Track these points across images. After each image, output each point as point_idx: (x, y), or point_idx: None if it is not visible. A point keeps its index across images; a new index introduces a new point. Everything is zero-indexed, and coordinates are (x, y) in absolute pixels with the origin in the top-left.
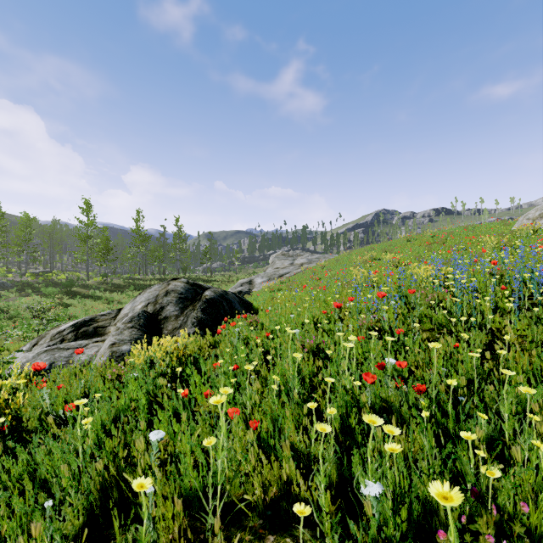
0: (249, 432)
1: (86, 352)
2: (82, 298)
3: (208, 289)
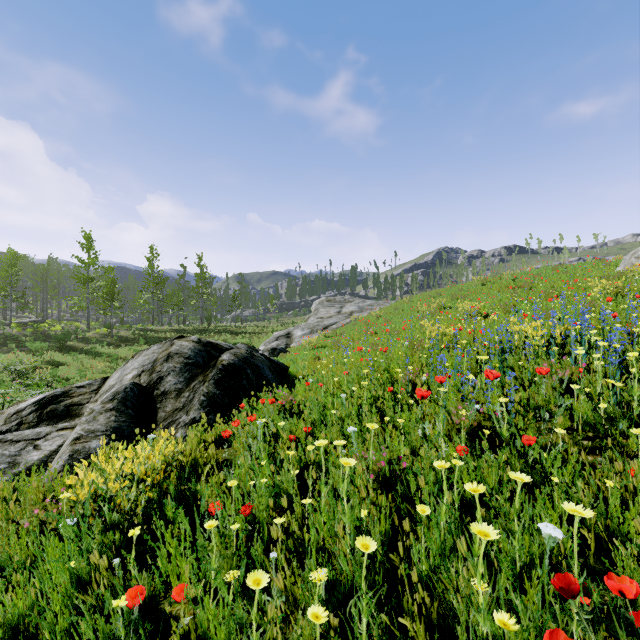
0: None
1: (42, 447)
2: (79, 354)
3: (226, 351)
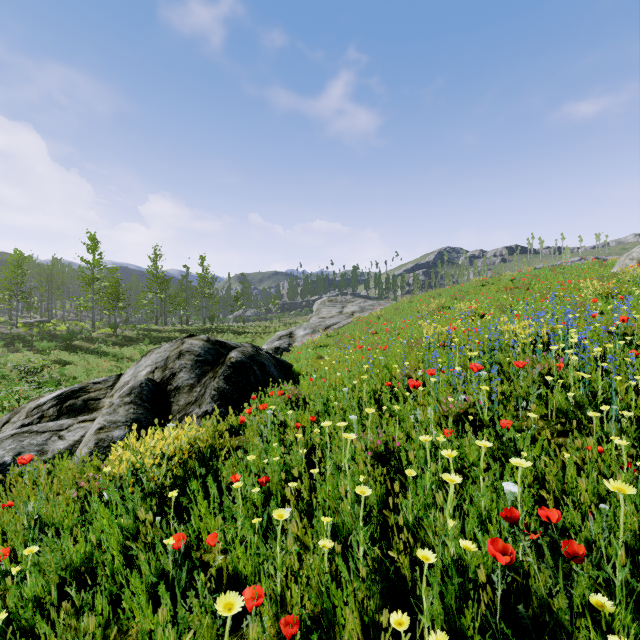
0: None
1: (67, 437)
2: (85, 354)
3: (234, 349)
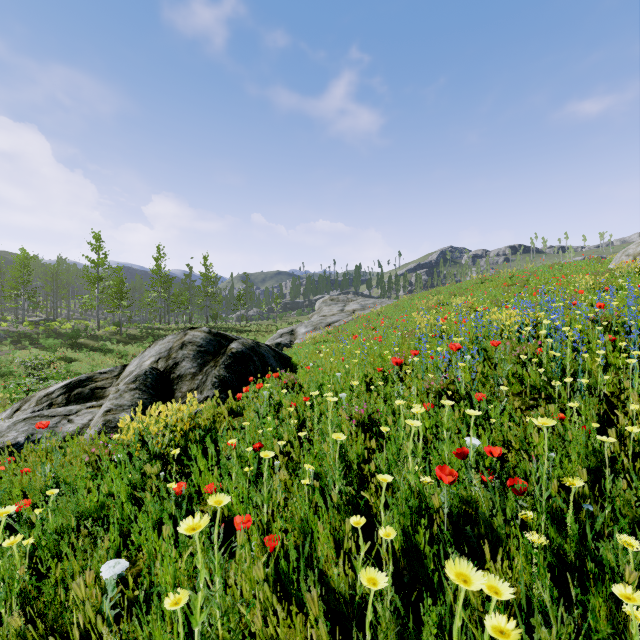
0: (256, 566)
1: (75, 421)
2: (90, 351)
3: (235, 341)
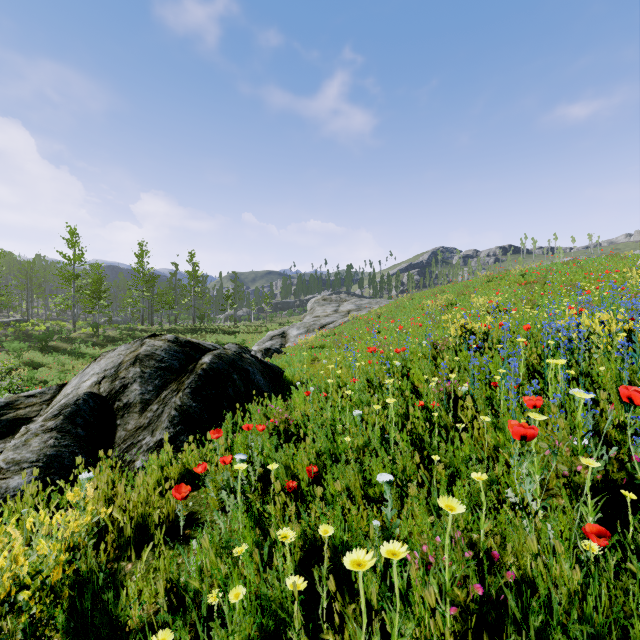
0: None
1: None
2: (61, 355)
3: (209, 352)
